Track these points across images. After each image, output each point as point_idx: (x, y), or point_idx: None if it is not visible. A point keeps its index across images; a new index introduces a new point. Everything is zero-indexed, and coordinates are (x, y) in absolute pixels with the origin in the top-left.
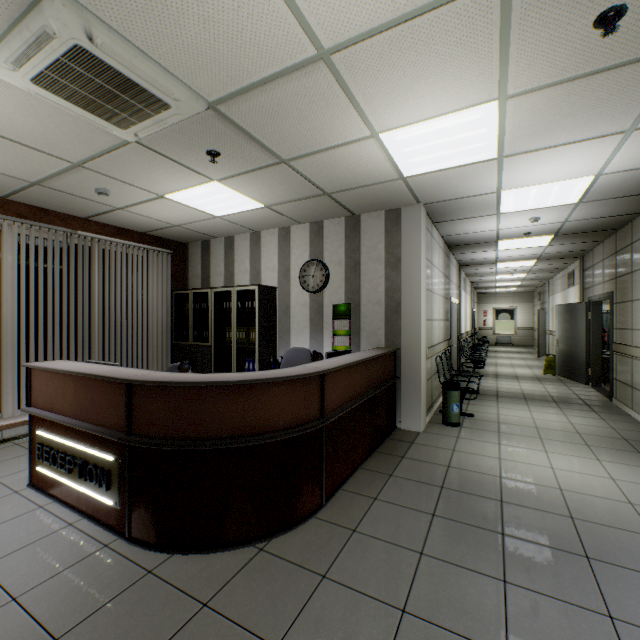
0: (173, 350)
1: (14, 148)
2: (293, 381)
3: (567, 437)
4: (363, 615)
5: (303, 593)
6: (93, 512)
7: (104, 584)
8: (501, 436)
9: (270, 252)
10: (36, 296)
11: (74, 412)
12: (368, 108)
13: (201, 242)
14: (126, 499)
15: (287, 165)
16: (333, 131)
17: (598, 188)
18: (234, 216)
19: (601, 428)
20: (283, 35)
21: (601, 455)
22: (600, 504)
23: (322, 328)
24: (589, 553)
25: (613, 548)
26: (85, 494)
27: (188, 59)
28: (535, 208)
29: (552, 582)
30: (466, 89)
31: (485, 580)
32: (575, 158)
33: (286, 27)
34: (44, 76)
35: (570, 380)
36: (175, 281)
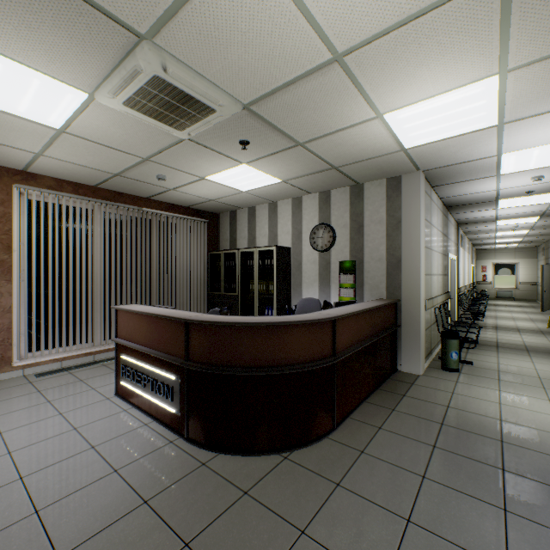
0: (208, 299)
1: (106, 151)
2: (310, 324)
3: None
4: (373, 519)
5: (321, 495)
6: (160, 417)
7: (173, 468)
8: (501, 383)
9: (285, 218)
10: (115, 257)
11: (147, 342)
12: (374, 95)
13: (229, 212)
14: (185, 409)
15: (302, 147)
16: (343, 116)
17: None
18: (257, 190)
19: None
20: (305, 47)
21: None
22: None
23: (329, 282)
24: None
25: None
26: (155, 403)
27: (231, 75)
28: (538, 167)
29: None
30: (466, 69)
31: (485, 506)
32: None
33: (308, 41)
34: (132, 99)
35: None
36: (210, 244)
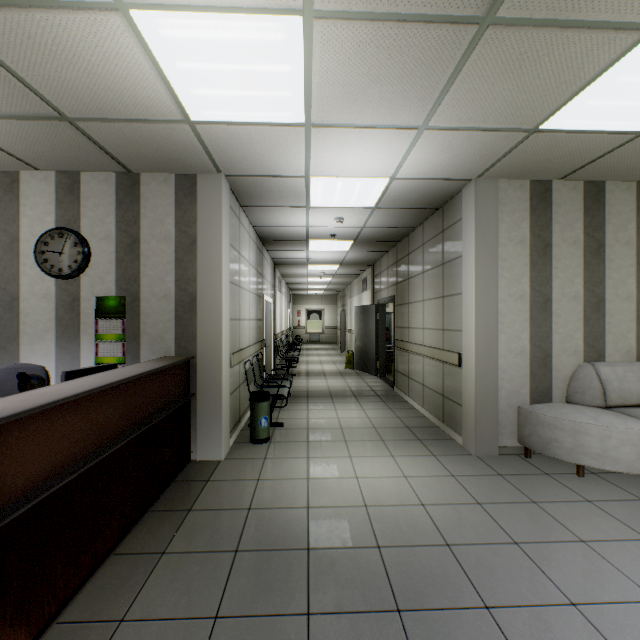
0: None
1: None
2: None
3: (367, 434)
4: None
5: None
6: None
7: None
8: (310, 446)
9: None
10: None
11: None
12: None
13: None
14: None
15: None
16: None
17: (391, 194)
18: None
19: (391, 419)
20: None
21: (394, 450)
22: (401, 515)
23: (78, 332)
24: (400, 602)
25: (419, 580)
26: None
27: None
28: (341, 207)
29: None
30: None
31: None
32: (377, 150)
33: None
34: None
35: (365, 373)
36: None
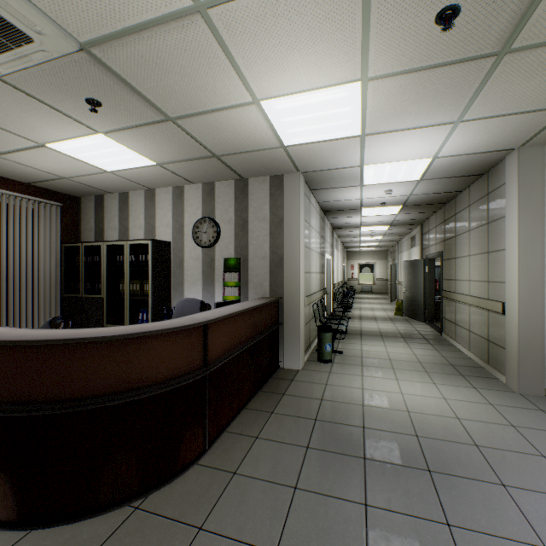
0: (63, 303)
1: None
2: (174, 333)
3: (412, 366)
4: None
5: None
6: None
7: None
8: (364, 369)
9: (165, 209)
10: None
11: None
12: (248, 73)
13: (94, 196)
14: None
15: (174, 123)
16: (217, 93)
17: (434, 169)
18: (126, 172)
19: (435, 357)
20: None
21: (436, 379)
22: (437, 421)
23: (214, 280)
24: (431, 467)
25: (448, 459)
26: None
27: None
28: (389, 182)
29: (403, 499)
30: (334, 66)
31: (350, 506)
32: (419, 142)
33: None
34: None
35: (413, 319)
36: (66, 234)
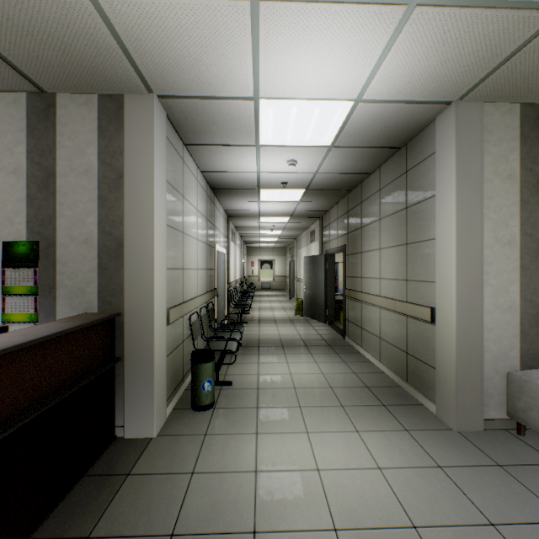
0: None
1: None
2: None
3: (324, 397)
4: None
5: None
6: None
7: None
8: (260, 415)
9: None
10: None
11: None
12: None
13: None
14: None
15: None
16: None
17: (352, 126)
18: None
19: (347, 375)
20: None
21: (358, 421)
22: None
23: None
24: None
25: None
26: None
27: None
28: (294, 145)
29: None
30: None
31: None
32: (345, 50)
33: None
34: None
35: (314, 319)
36: None
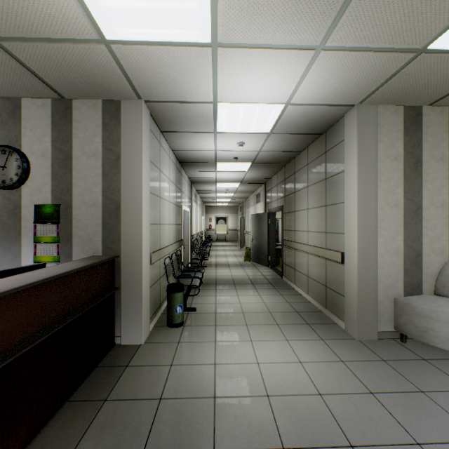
0: None
1: None
2: None
3: (264, 319)
4: None
5: None
6: None
7: None
8: (217, 330)
9: None
10: None
11: None
12: None
13: None
14: None
15: None
16: None
17: (284, 120)
18: None
19: (282, 304)
20: None
21: (288, 334)
22: (301, 407)
23: (19, 234)
24: None
25: None
26: None
27: None
28: (242, 132)
29: None
30: None
31: None
32: (276, 74)
33: None
34: None
35: (259, 264)
36: None
